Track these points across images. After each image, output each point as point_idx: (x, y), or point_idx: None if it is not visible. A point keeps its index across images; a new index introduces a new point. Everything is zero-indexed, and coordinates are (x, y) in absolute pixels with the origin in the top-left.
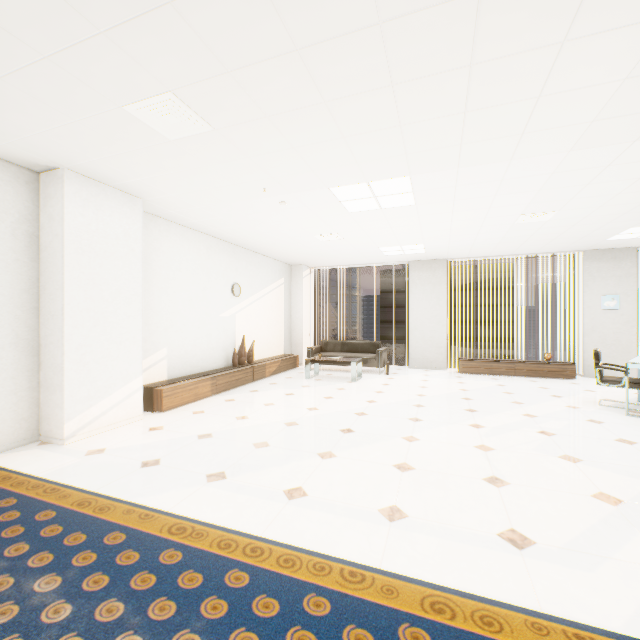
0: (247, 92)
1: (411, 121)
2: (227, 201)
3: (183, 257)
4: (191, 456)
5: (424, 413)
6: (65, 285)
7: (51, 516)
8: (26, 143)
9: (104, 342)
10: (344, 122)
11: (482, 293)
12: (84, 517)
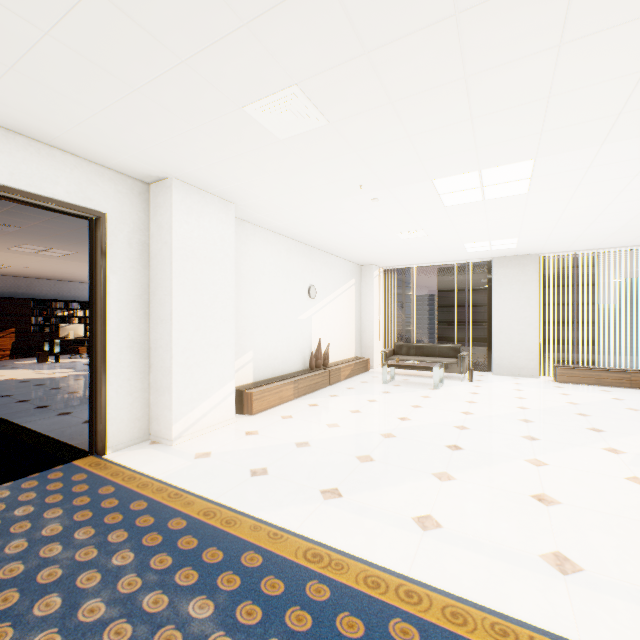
0: (378, 75)
1: (565, 90)
2: (317, 201)
3: (266, 260)
4: (296, 467)
5: (537, 430)
6: (173, 291)
7: (182, 525)
8: (144, 155)
9: (204, 346)
10: (479, 100)
11: (556, 290)
12: (214, 530)
